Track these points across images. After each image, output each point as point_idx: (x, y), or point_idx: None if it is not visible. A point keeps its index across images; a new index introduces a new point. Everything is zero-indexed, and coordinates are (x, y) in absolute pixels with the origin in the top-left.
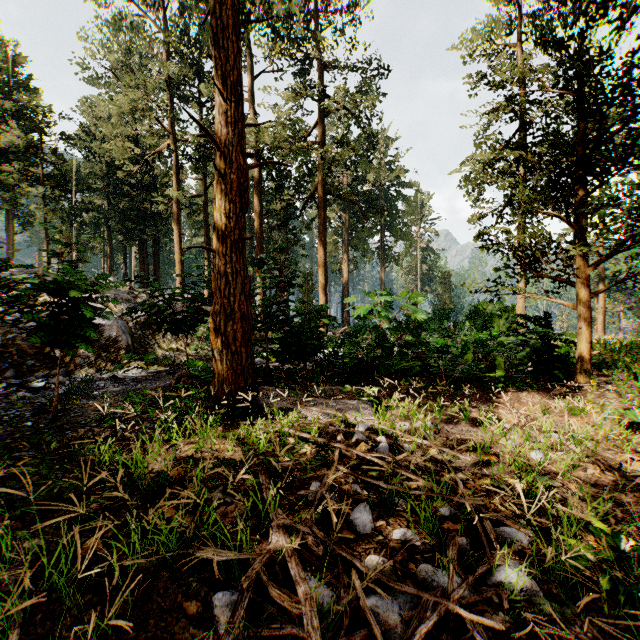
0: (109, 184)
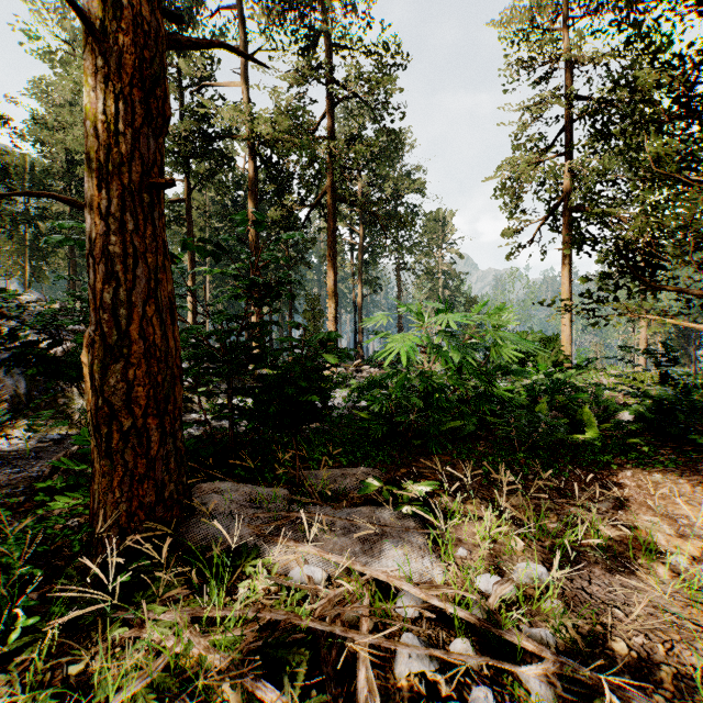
0: (70, 185)
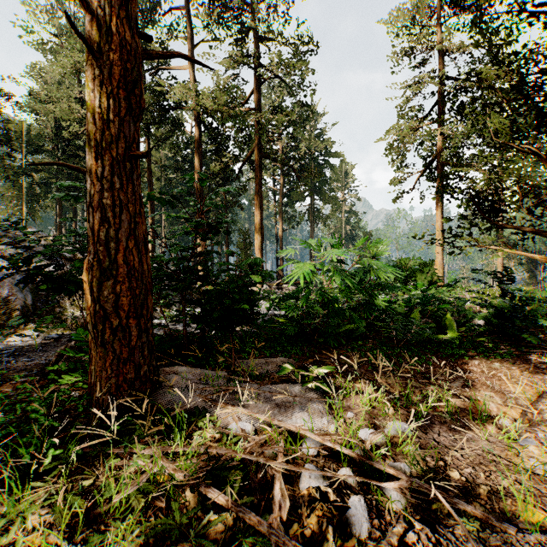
0: (57, 145)
